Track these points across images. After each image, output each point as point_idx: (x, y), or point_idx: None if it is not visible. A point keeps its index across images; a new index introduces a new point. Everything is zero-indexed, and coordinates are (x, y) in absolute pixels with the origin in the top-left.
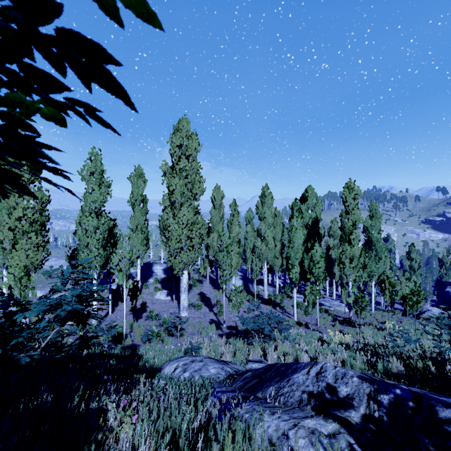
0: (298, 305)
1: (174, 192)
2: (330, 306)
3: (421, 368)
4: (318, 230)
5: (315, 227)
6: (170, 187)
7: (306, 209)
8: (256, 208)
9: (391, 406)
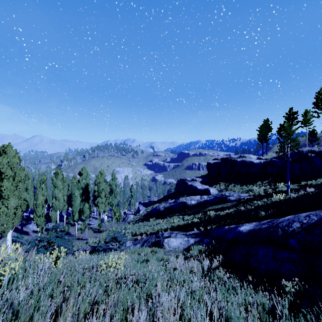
0: (78, 229)
1: (5, 190)
2: (94, 224)
3: (107, 241)
4: (88, 189)
5: (86, 188)
6: (2, 188)
7: (82, 179)
8: (52, 181)
9: (94, 248)
